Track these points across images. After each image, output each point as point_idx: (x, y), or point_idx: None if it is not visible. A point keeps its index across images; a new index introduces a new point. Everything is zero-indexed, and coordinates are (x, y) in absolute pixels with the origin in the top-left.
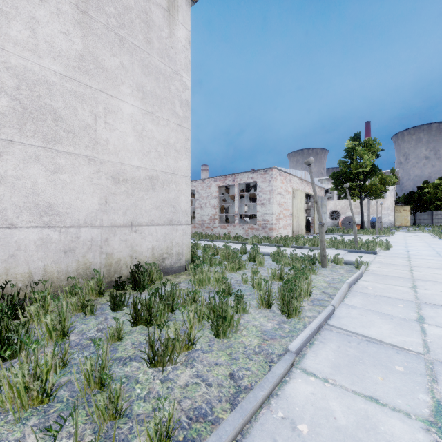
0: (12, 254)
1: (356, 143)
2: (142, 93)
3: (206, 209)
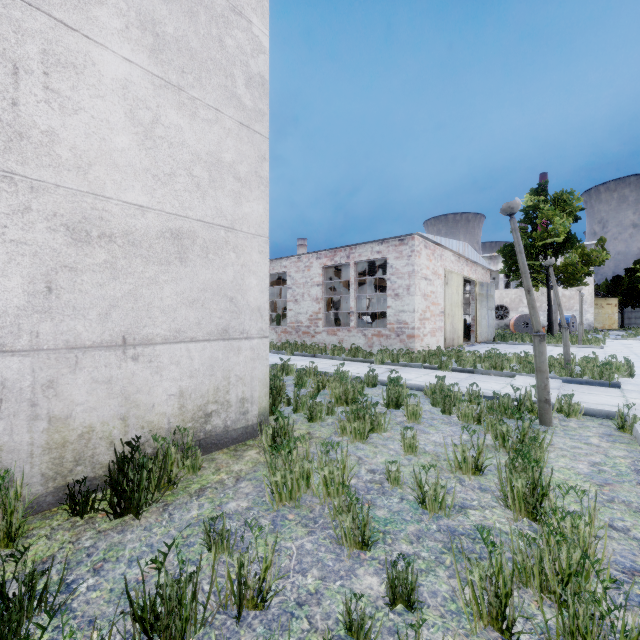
0: None
1: (540, 198)
2: (154, 37)
3: (303, 303)
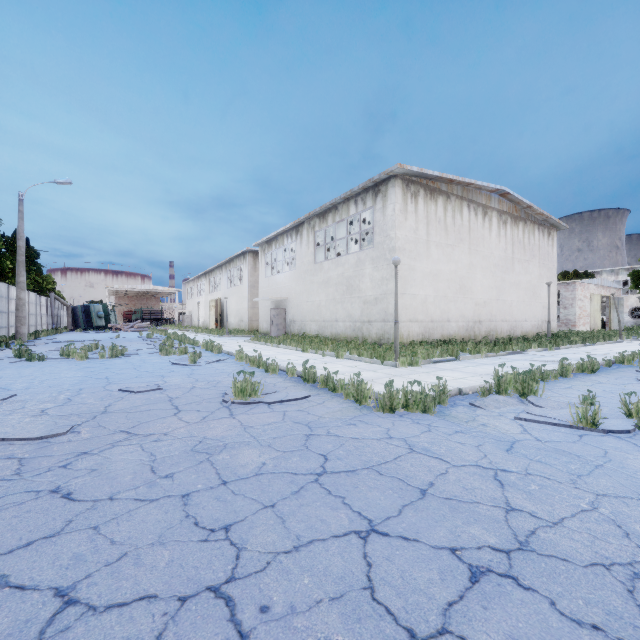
0: (532, 327)
1: None
2: (547, 278)
3: None
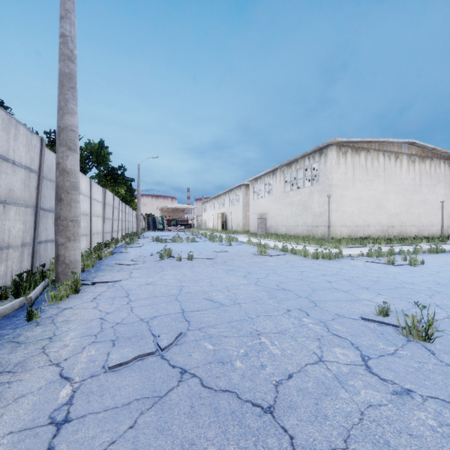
0: (438, 230)
1: None
2: None
3: None
